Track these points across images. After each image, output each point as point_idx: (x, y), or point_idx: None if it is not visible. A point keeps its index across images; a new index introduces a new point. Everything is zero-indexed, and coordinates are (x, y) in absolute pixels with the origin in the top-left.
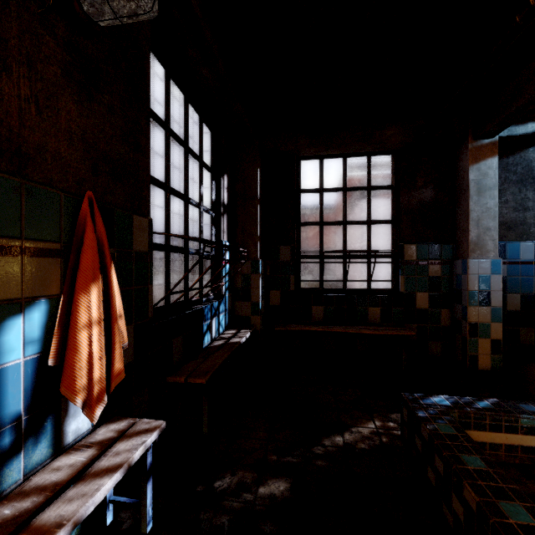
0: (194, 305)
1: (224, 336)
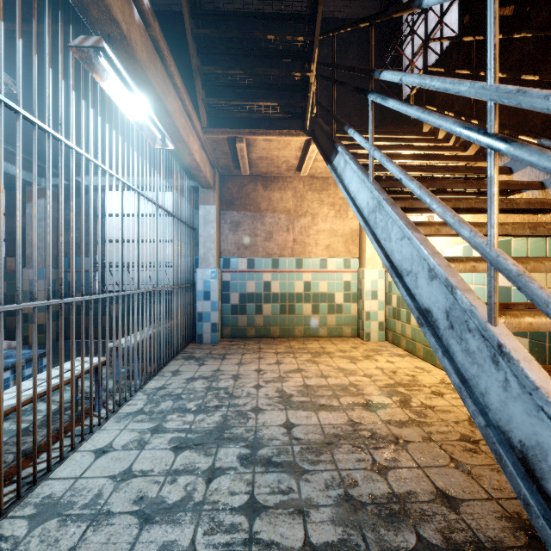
0: None
1: None
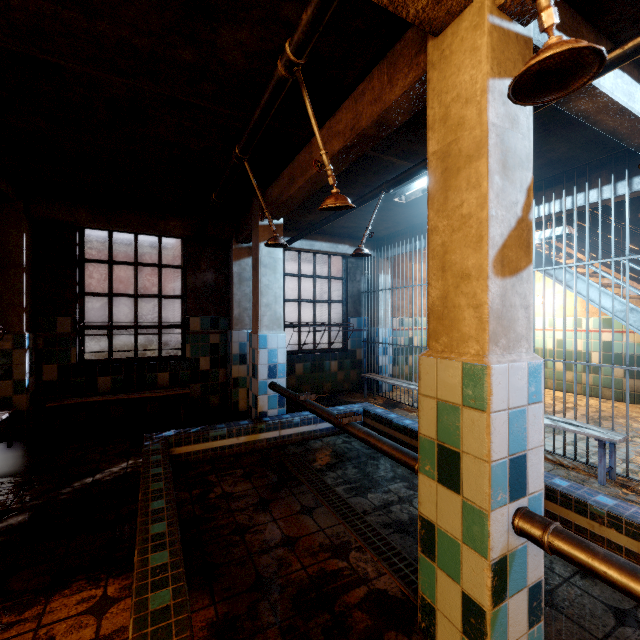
0: None
1: None
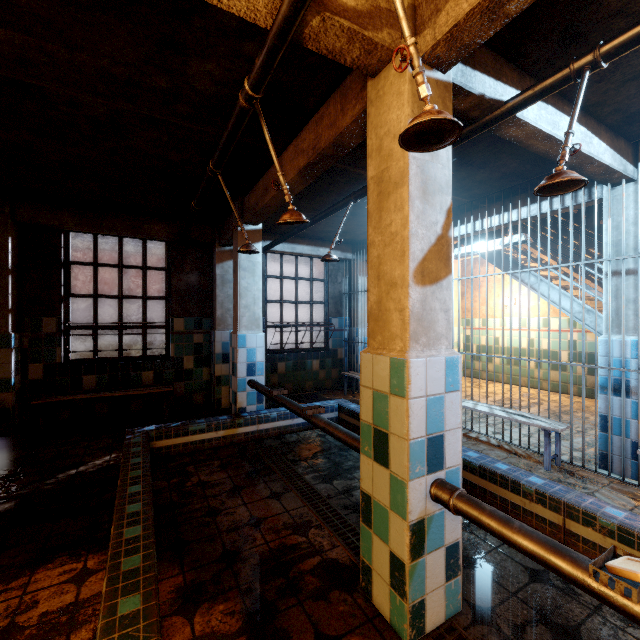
0: None
1: None
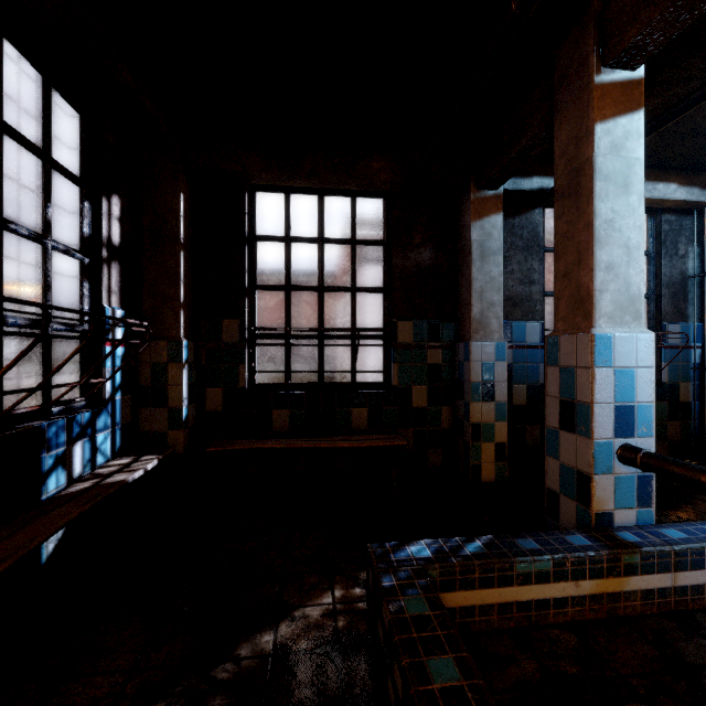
0: (22, 422)
1: (102, 471)
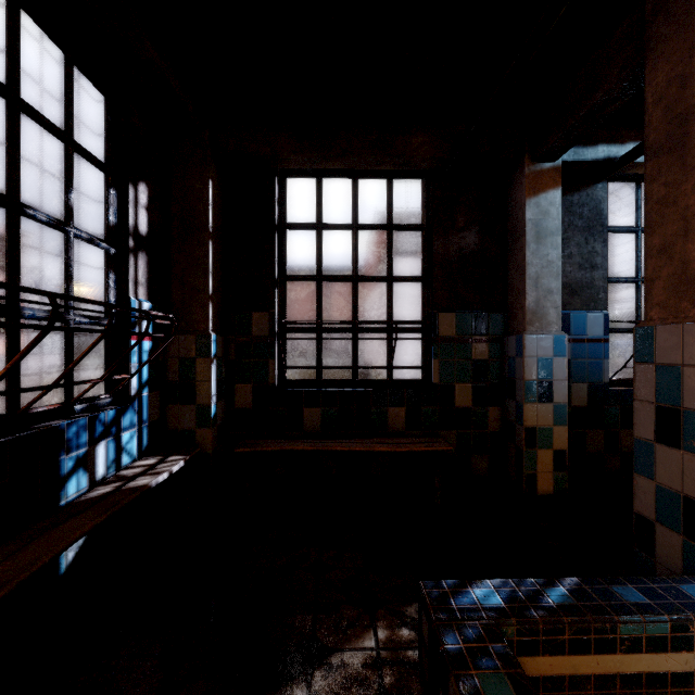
0: (41, 421)
1: (126, 473)
